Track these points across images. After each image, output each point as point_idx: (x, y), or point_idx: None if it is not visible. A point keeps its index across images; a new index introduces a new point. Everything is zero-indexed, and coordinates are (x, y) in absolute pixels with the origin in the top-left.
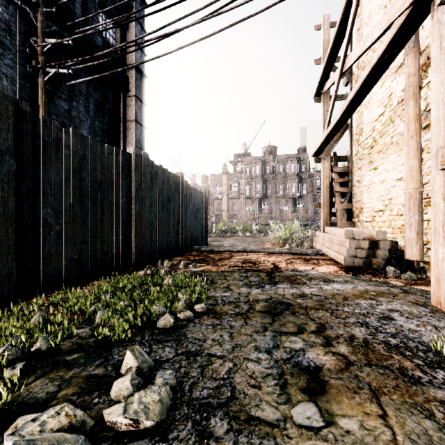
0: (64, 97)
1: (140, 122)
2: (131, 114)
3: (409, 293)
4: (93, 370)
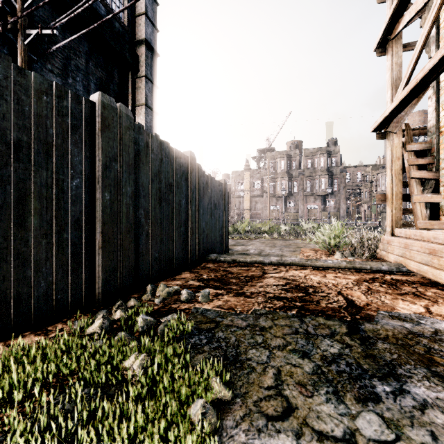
0: (56, 72)
1: (152, 106)
2: (141, 97)
3: None
4: None
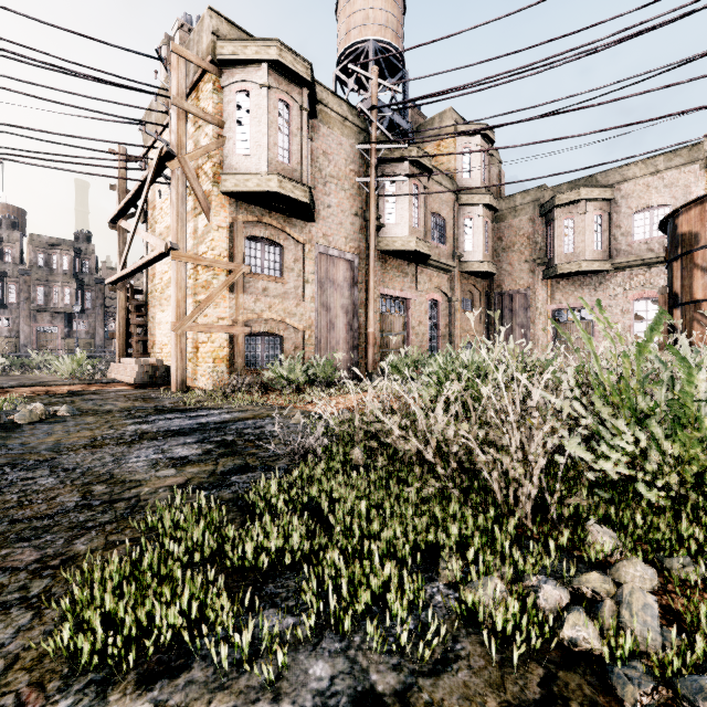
0: None
1: None
2: None
3: (167, 390)
4: (11, 415)
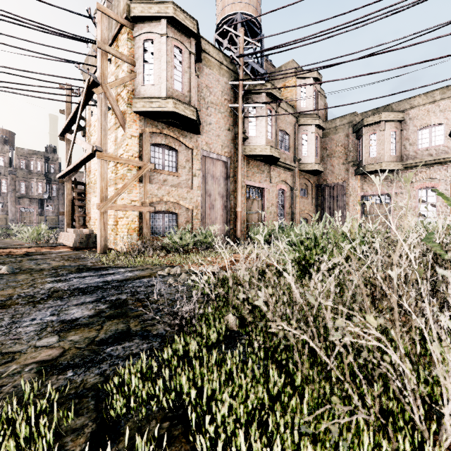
0: None
1: None
2: None
3: (94, 252)
4: None
